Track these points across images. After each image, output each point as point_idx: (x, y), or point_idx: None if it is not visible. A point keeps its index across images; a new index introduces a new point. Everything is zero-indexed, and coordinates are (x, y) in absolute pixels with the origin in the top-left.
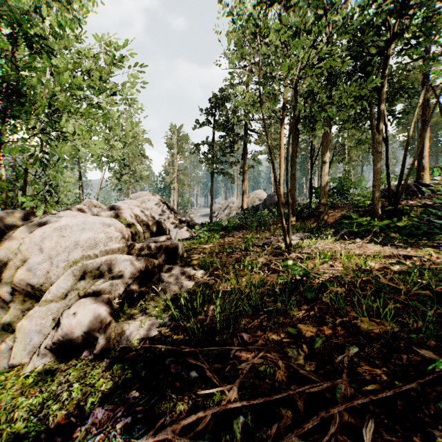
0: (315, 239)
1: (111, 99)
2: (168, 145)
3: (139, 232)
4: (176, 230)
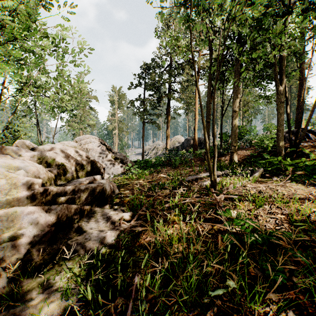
0: (234, 177)
1: (61, 61)
2: (111, 101)
3: (69, 172)
4: (113, 166)
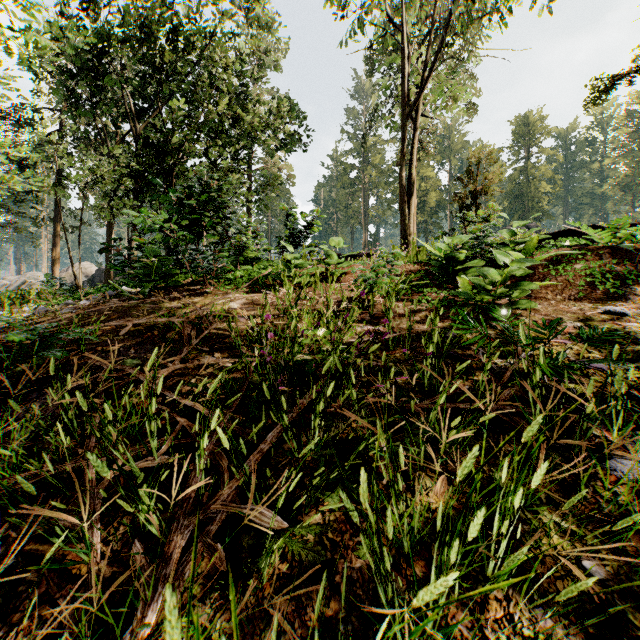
0: None
1: None
2: None
3: None
4: None
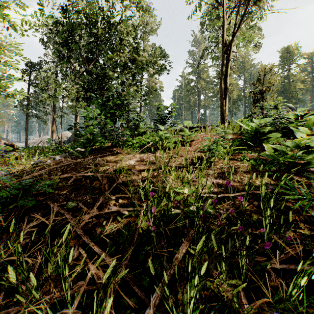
0: None
1: None
2: None
3: None
4: None
